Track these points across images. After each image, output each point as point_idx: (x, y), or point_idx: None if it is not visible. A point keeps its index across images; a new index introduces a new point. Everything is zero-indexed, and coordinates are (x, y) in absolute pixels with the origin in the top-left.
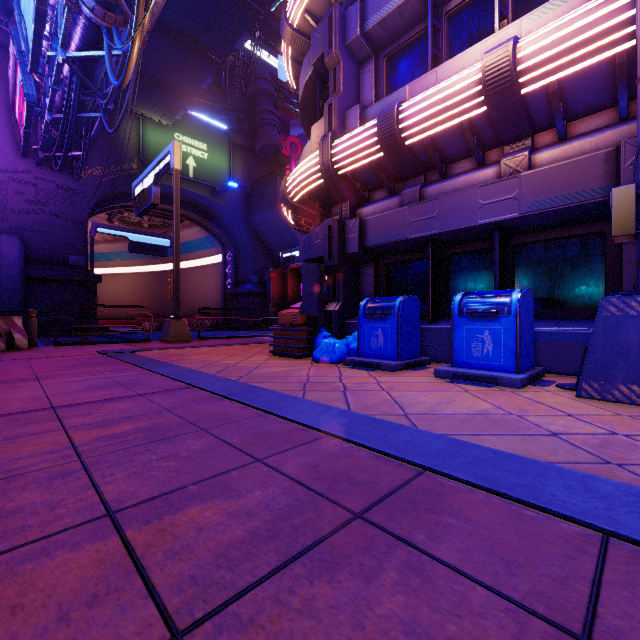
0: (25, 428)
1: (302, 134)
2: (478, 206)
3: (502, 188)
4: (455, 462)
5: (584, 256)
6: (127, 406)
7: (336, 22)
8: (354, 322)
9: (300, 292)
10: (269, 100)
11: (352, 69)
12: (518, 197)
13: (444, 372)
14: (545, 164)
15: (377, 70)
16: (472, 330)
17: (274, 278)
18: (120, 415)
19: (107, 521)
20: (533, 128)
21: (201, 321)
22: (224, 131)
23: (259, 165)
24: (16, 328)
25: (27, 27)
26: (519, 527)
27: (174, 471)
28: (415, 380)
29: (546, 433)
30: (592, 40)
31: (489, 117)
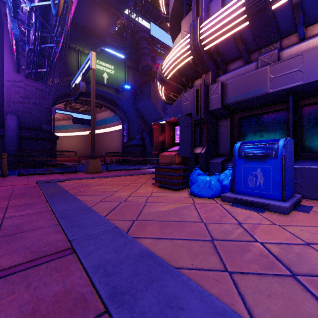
0: None
1: None
2: None
3: None
4: None
5: None
6: None
7: None
8: (216, 162)
9: (174, 139)
10: (146, 42)
11: None
12: None
13: None
14: None
15: None
16: None
17: (156, 129)
18: None
19: None
20: None
21: (111, 159)
22: (122, 59)
23: (141, 77)
24: None
25: None
26: None
27: None
28: None
29: None
30: None
31: None
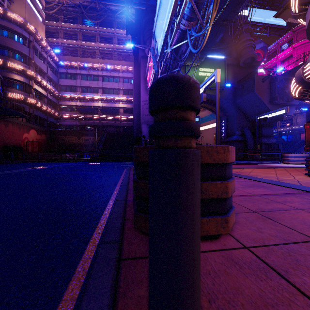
0: (273, 205)
1: (263, 46)
2: None
3: None
4: None
5: None
6: (300, 200)
7: None
8: None
9: None
10: (248, 34)
11: None
12: None
13: None
14: None
15: None
16: None
17: (307, 129)
18: None
19: None
20: None
21: None
22: (222, 59)
23: (241, 71)
24: None
25: (158, 44)
26: None
27: None
28: None
29: None
30: None
31: None
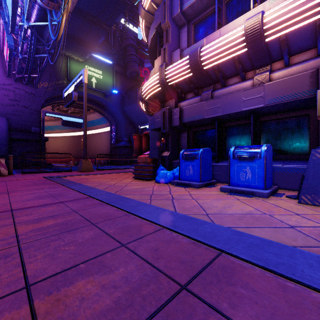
0: None
1: (150, 66)
2: (242, 101)
3: (255, 91)
4: (239, 247)
5: (298, 127)
6: (53, 209)
7: (167, 6)
8: (177, 161)
9: (149, 146)
10: (133, 49)
11: (176, 30)
12: (263, 96)
13: (225, 189)
14: (277, 79)
15: (189, 31)
16: (240, 166)
17: (135, 139)
18: (48, 215)
19: (24, 292)
20: (271, 60)
21: (99, 160)
22: (110, 64)
23: (128, 82)
24: (1, 164)
25: (8, 10)
26: (286, 296)
27: (72, 253)
28: (210, 193)
29: (287, 226)
30: (304, 12)
31: (248, 54)
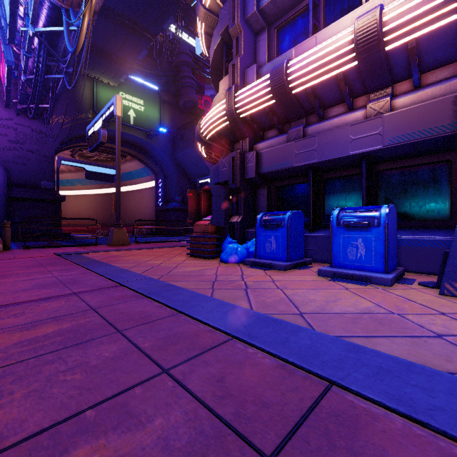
0: None
1: (213, 94)
2: (349, 140)
3: (369, 126)
4: (360, 374)
5: (433, 179)
6: (59, 305)
7: (238, 1)
8: (252, 231)
9: (211, 208)
10: (189, 69)
11: (250, 38)
12: (382, 133)
13: (325, 272)
14: (403, 107)
15: (269, 38)
16: (348, 238)
17: (190, 197)
18: (49, 315)
19: None
20: (393, 79)
21: (139, 229)
22: (156, 91)
23: (182, 116)
24: None
25: (6, 9)
26: None
27: (77, 387)
28: (303, 278)
29: (431, 334)
30: (446, 4)
31: (359, 70)
